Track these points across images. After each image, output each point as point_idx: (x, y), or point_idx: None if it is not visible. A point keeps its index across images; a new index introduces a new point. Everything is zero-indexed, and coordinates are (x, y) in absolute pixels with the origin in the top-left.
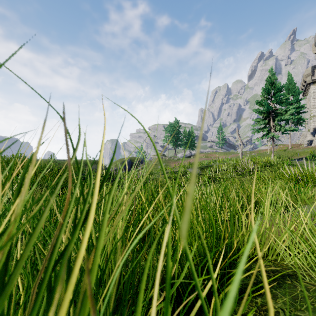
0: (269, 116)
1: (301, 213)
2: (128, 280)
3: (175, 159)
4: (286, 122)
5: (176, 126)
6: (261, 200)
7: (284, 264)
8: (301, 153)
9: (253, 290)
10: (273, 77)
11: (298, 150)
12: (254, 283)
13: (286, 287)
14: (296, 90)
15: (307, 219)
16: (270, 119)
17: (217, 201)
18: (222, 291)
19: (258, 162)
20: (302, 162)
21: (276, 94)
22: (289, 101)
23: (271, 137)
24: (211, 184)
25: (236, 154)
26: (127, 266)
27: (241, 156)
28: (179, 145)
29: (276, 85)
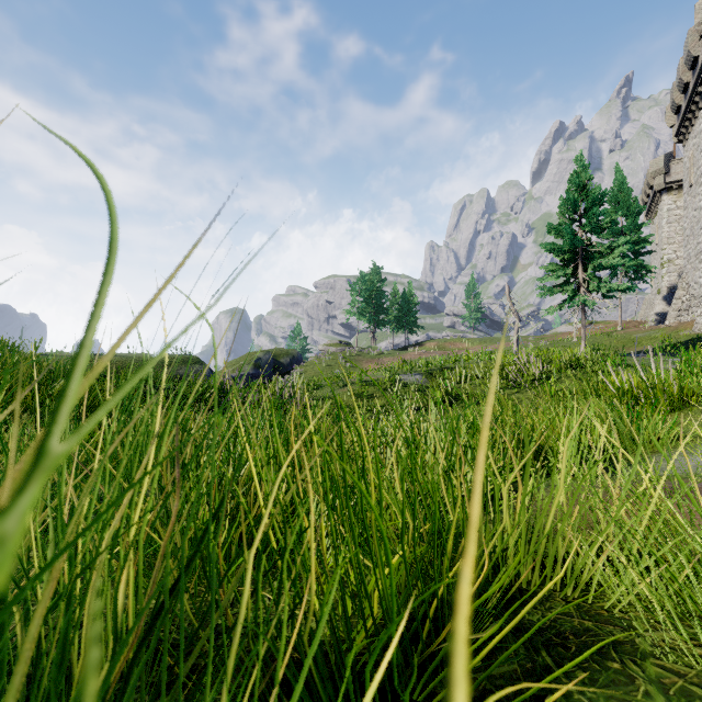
0: (576, 259)
1: (647, 480)
2: (150, 699)
3: (373, 354)
4: (611, 274)
5: (375, 281)
6: (556, 444)
7: (605, 611)
8: (643, 341)
9: (521, 695)
10: (585, 173)
11: (637, 334)
12: (525, 672)
13: (609, 682)
14: (633, 204)
15: (661, 494)
16: (577, 266)
17: (442, 451)
18: (441, 699)
19: (552, 359)
20: (645, 360)
21: (591, 211)
22: (617, 229)
23: (579, 304)
24: (439, 410)
25: (506, 342)
26: (205, 626)
27: (516, 346)
28: (382, 322)
29: (590, 191)
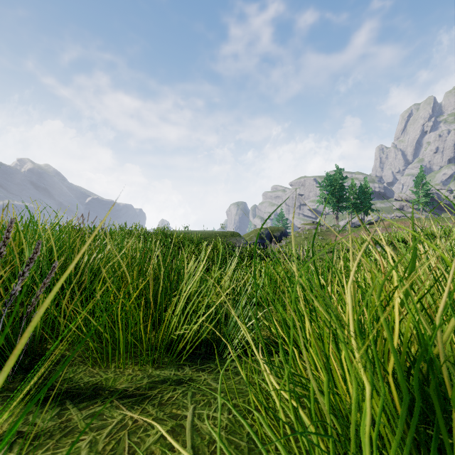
0: None
1: None
2: None
3: (338, 230)
4: None
5: (338, 179)
6: None
7: None
8: None
9: None
10: None
11: None
12: None
13: None
14: None
15: None
16: None
17: None
18: None
19: None
20: None
21: None
22: None
23: None
24: None
25: None
26: None
27: None
28: (343, 208)
29: None
